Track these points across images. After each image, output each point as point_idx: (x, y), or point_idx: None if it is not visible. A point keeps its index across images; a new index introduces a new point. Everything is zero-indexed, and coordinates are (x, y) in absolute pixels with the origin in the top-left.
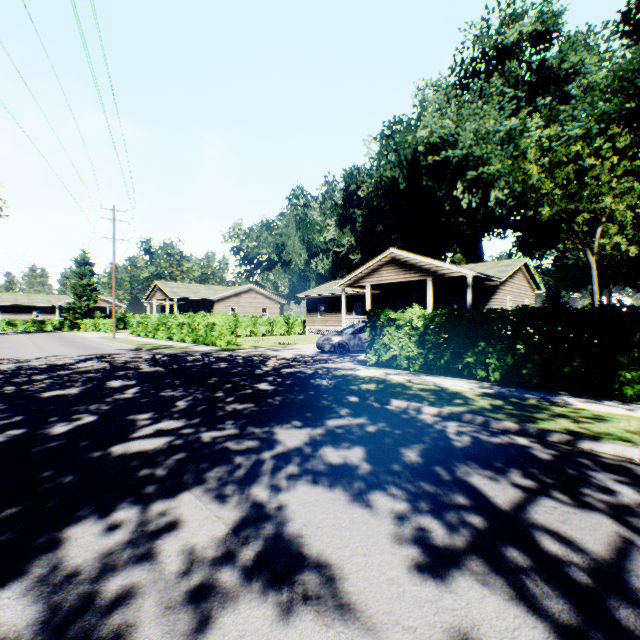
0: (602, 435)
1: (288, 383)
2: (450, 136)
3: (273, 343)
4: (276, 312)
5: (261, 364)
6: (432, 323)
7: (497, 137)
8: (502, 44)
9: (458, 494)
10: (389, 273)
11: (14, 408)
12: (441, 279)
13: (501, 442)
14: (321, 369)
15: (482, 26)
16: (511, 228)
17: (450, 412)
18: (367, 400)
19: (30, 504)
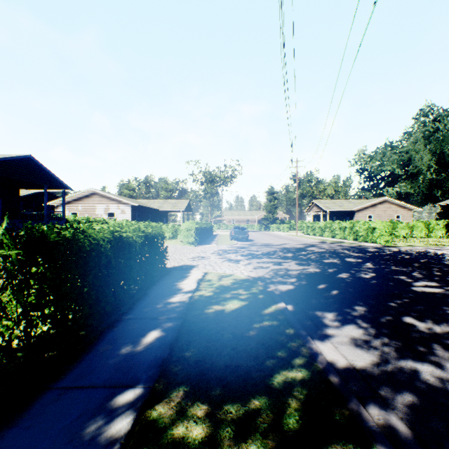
0: None
1: None
2: None
3: (422, 244)
4: (408, 218)
5: (441, 258)
6: None
7: None
8: None
9: None
10: None
11: (323, 265)
12: None
13: None
14: None
15: None
16: None
17: None
18: None
19: (410, 300)
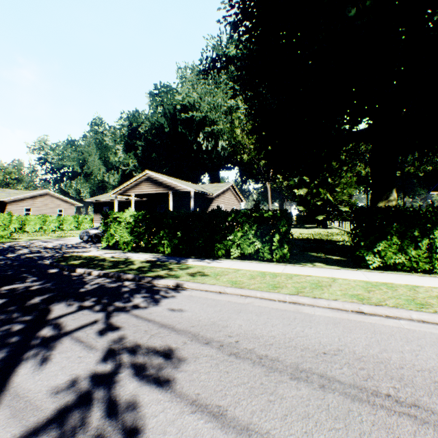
0: (170, 276)
1: (14, 264)
2: (197, 103)
3: (53, 236)
4: (72, 212)
5: (11, 252)
6: (138, 220)
7: (222, 109)
8: (228, 54)
9: (31, 316)
10: (147, 187)
11: None
12: (179, 192)
13: (113, 286)
14: (60, 253)
15: (217, 40)
16: (234, 164)
17: (105, 272)
18: (64, 271)
19: None
